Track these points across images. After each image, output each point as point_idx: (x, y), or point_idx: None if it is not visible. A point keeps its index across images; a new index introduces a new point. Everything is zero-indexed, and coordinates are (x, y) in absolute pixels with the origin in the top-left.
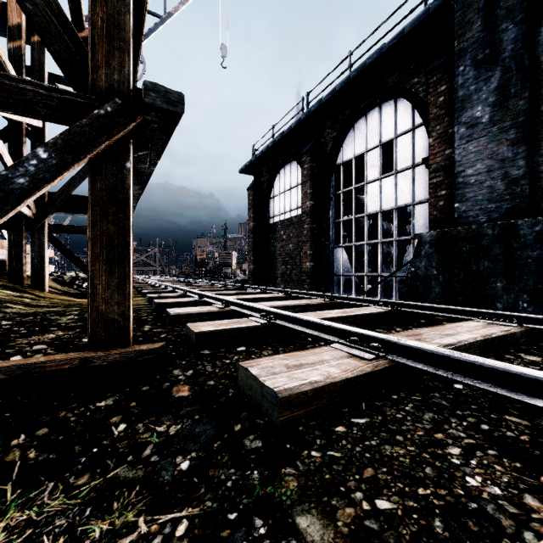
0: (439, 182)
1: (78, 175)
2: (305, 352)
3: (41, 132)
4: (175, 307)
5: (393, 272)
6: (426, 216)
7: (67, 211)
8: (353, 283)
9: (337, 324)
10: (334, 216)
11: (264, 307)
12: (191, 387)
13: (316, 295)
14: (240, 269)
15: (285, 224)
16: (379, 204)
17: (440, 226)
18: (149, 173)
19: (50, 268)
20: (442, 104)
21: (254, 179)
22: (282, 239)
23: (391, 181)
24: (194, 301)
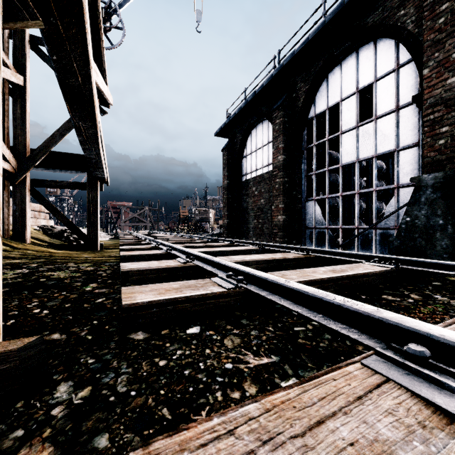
0: (437, 118)
1: (58, 132)
2: (313, 391)
3: (23, 90)
4: (140, 260)
5: (373, 224)
6: (414, 162)
7: (50, 167)
8: (326, 236)
9: (355, 303)
10: (306, 170)
11: (231, 264)
12: (54, 454)
13: (291, 248)
14: (217, 224)
15: (257, 180)
16: (356, 154)
17: (440, 169)
18: (89, 96)
19: (49, 222)
20: (442, 27)
21: (228, 140)
22: (254, 195)
23: (370, 128)
24: (161, 254)
